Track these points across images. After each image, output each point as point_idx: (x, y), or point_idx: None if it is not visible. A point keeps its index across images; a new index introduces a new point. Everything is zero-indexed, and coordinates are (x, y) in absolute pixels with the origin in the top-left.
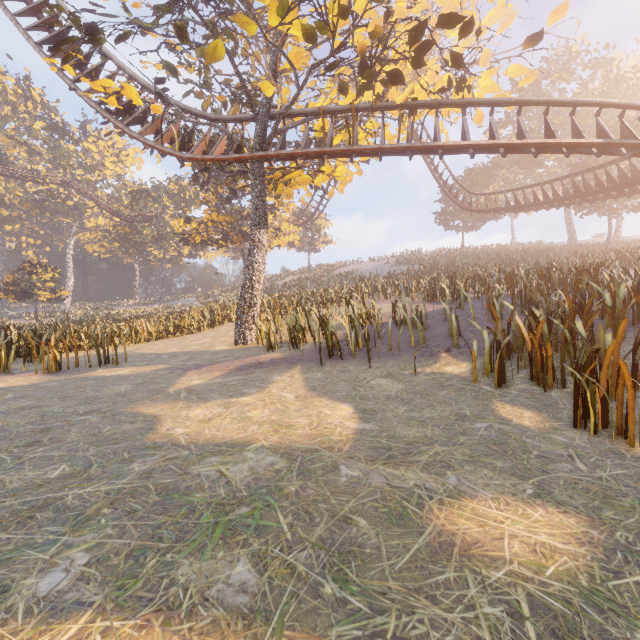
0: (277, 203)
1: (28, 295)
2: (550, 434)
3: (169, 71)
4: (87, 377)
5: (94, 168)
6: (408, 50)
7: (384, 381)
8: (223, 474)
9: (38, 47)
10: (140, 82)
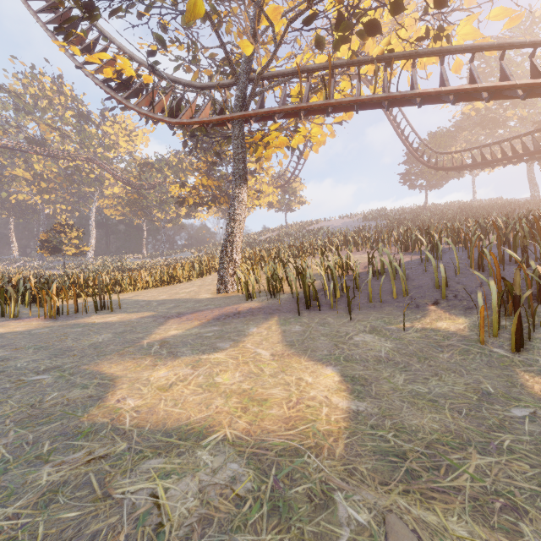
0: (258, 168)
1: (58, 250)
2: None
3: (158, 43)
4: (78, 323)
5: (111, 146)
6: (385, 0)
7: (369, 337)
8: (157, 502)
9: (54, 37)
10: (136, 60)
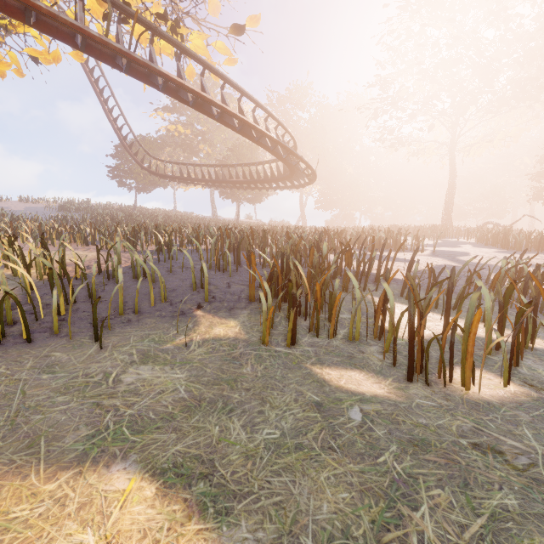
0: None
1: None
2: (413, 399)
3: None
4: None
5: None
6: None
7: (147, 370)
8: None
9: None
10: None
